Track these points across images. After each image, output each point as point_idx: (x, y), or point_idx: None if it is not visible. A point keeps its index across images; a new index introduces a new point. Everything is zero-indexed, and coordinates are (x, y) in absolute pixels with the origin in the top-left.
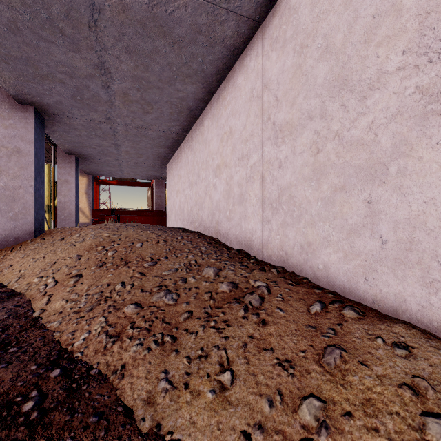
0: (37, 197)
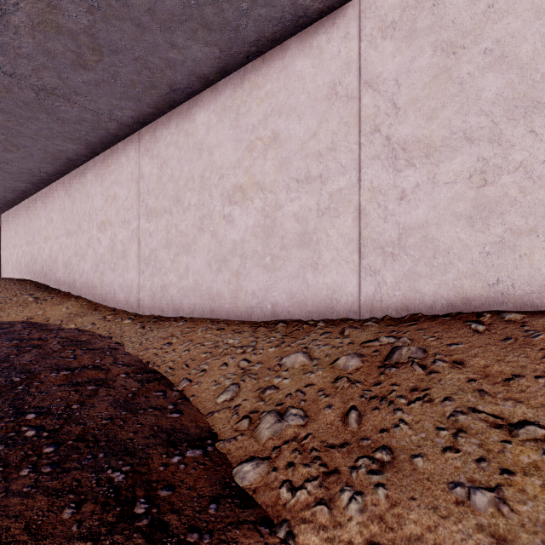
0: None
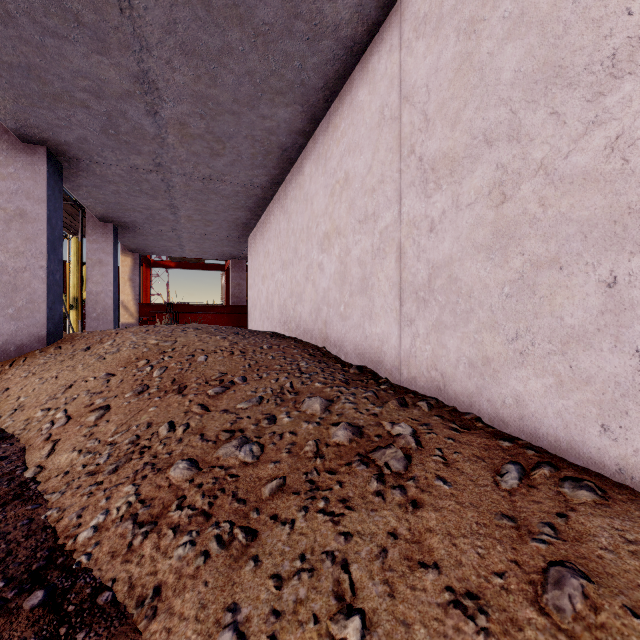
0: (51, 284)
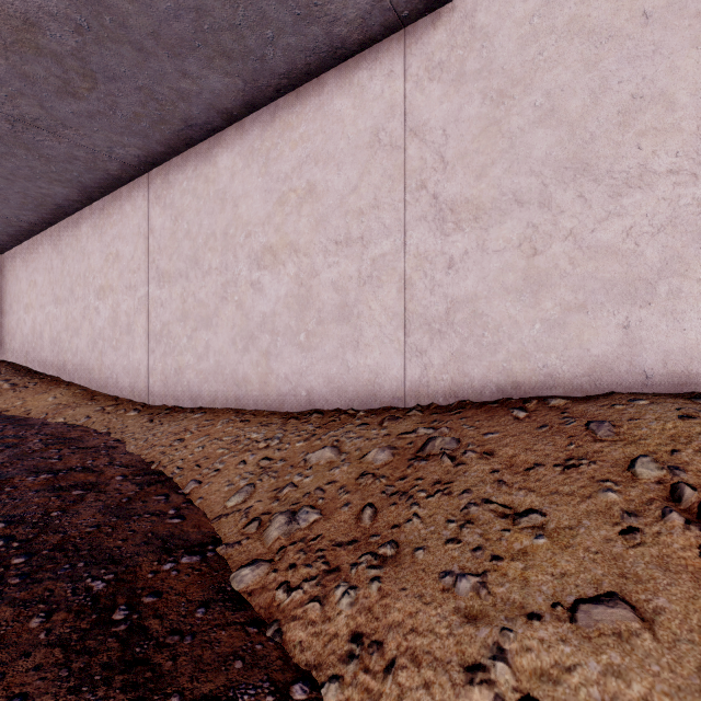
0: None
